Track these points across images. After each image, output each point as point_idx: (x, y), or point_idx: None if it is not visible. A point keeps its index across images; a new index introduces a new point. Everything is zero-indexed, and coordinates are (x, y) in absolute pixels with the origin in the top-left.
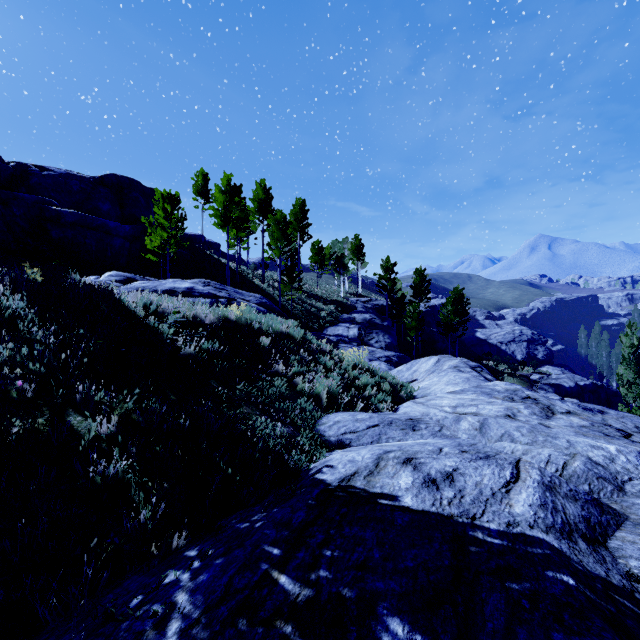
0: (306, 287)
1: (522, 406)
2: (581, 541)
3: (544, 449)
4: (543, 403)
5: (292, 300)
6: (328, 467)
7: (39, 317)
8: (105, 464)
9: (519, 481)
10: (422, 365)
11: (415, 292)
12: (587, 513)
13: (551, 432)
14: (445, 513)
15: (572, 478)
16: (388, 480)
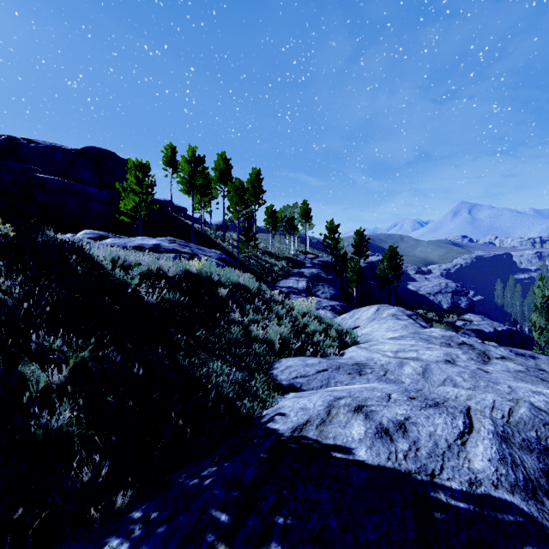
0: (261, 246)
1: (460, 352)
2: (547, 500)
3: (487, 394)
4: (479, 349)
5: (249, 257)
6: (280, 415)
7: (8, 269)
8: (48, 418)
9: (473, 432)
10: (363, 313)
11: (356, 250)
12: (544, 465)
13: (491, 377)
14: (402, 469)
15: (519, 425)
16: (340, 430)
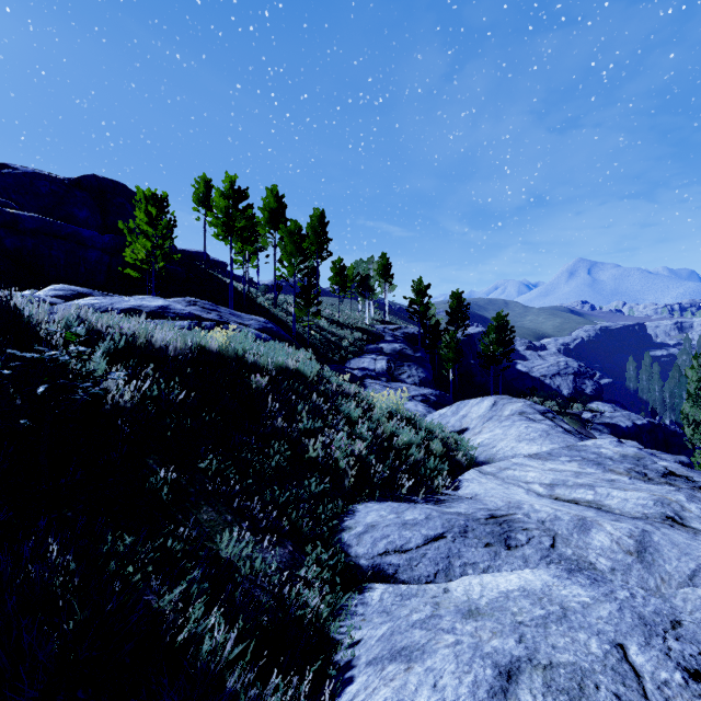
0: (326, 313)
1: (682, 496)
2: None
3: None
4: None
5: (309, 327)
6: None
7: None
8: None
9: None
10: (473, 409)
11: (451, 318)
12: None
13: None
14: None
15: None
16: None
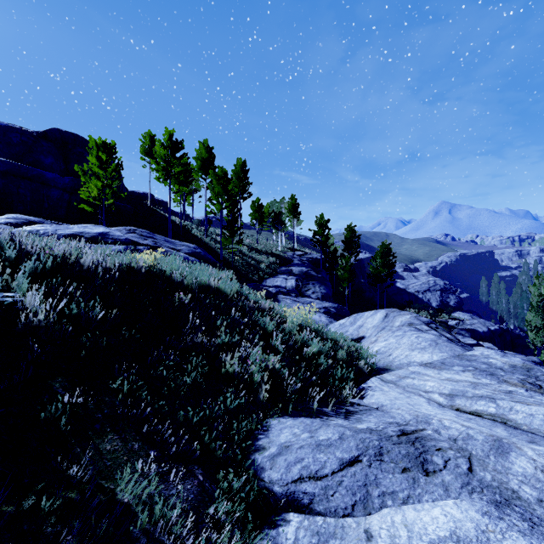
0: (247, 242)
1: None
2: None
3: None
4: None
5: (233, 253)
6: None
7: None
8: None
9: None
10: (368, 320)
11: (346, 246)
12: None
13: None
14: None
15: None
16: None
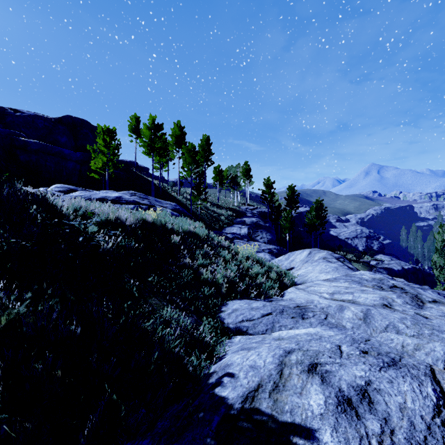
0: (210, 199)
1: (394, 295)
2: None
3: (433, 343)
4: (411, 292)
5: (200, 208)
6: (229, 376)
7: None
8: None
9: None
10: (297, 256)
11: (288, 202)
12: None
13: (434, 324)
14: None
15: None
16: (297, 399)
